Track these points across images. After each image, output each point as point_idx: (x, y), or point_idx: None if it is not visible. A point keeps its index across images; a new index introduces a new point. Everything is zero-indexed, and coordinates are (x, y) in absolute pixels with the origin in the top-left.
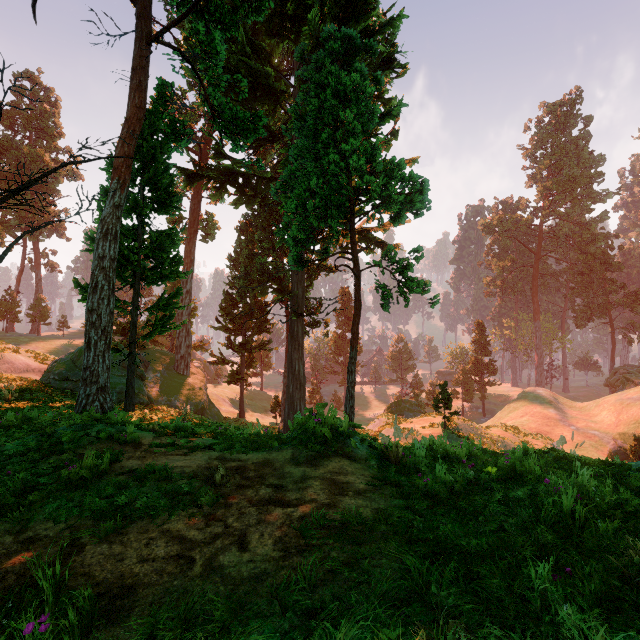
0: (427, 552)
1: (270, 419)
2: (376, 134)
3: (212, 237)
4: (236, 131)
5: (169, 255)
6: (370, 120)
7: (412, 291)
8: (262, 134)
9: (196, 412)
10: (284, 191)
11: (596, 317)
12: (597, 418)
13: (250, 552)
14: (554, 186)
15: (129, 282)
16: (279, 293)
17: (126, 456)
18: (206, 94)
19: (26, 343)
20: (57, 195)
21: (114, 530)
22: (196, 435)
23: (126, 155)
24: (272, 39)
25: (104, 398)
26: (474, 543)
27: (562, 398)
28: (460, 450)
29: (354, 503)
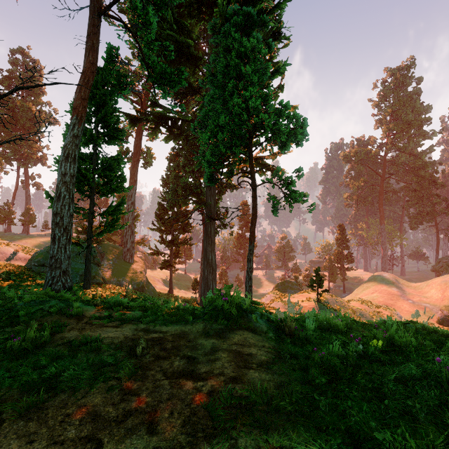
0: (338, 442)
1: (191, 294)
2: (268, 86)
3: (150, 164)
4: (165, 83)
5: (116, 174)
6: (264, 74)
7: (295, 201)
8: (184, 85)
9: (138, 289)
10: (200, 128)
11: (425, 221)
12: (427, 294)
13: (158, 435)
14: (395, 127)
15: (86, 194)
16: (197, 204)
17: (69, 327)
18: (143, 55)
19: (18, 240)
20: (41, 135)
21: (35, 404)
22: (129, 309)
23: (82, 98)
24: (192, 19)
25: (65, 279)
26: (390, 437)
27: (401, 280)
28: (340, 323)
29: (258, 376)
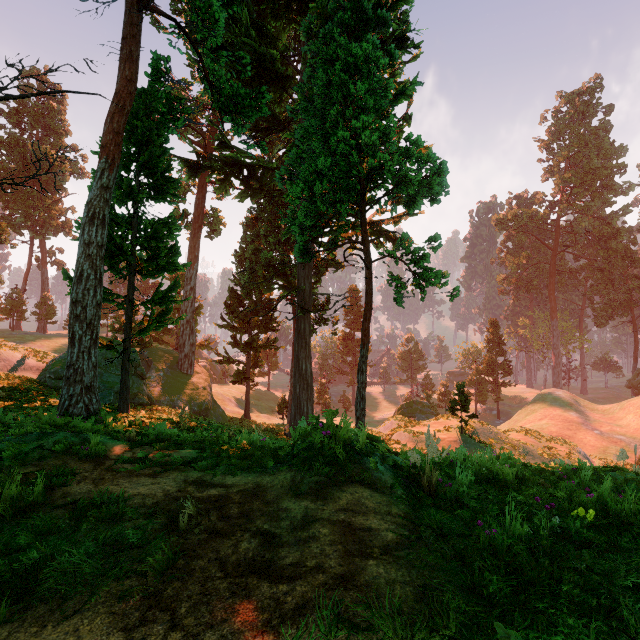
0: None
1: (277, 420)
2: (388, 116)
3: (218, 233)
4: (237, 111)
5: (166, 245)
6: (383, 97)
7: (429, 283)
8: (265, 113)
9: (200, 413)
10: (290, 178)
11: (618, 315)
12: (622, 422)
13: None
14: (573, 178)
15: (123, 274)
16: (285, 289)
17: (79, 477)
18: (205, 70)
19: (31, 341)
20: (64, 193)
21: None
22: (179, 446)
23: (115, 132)
24: (278, 21)
25: (89, 399)
26: None
27: (583, 400)
28: (509, 471)
29: (383, 574)
